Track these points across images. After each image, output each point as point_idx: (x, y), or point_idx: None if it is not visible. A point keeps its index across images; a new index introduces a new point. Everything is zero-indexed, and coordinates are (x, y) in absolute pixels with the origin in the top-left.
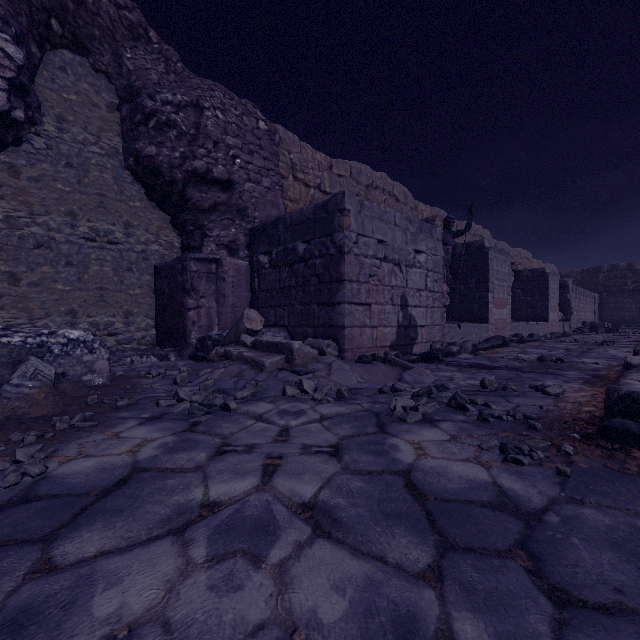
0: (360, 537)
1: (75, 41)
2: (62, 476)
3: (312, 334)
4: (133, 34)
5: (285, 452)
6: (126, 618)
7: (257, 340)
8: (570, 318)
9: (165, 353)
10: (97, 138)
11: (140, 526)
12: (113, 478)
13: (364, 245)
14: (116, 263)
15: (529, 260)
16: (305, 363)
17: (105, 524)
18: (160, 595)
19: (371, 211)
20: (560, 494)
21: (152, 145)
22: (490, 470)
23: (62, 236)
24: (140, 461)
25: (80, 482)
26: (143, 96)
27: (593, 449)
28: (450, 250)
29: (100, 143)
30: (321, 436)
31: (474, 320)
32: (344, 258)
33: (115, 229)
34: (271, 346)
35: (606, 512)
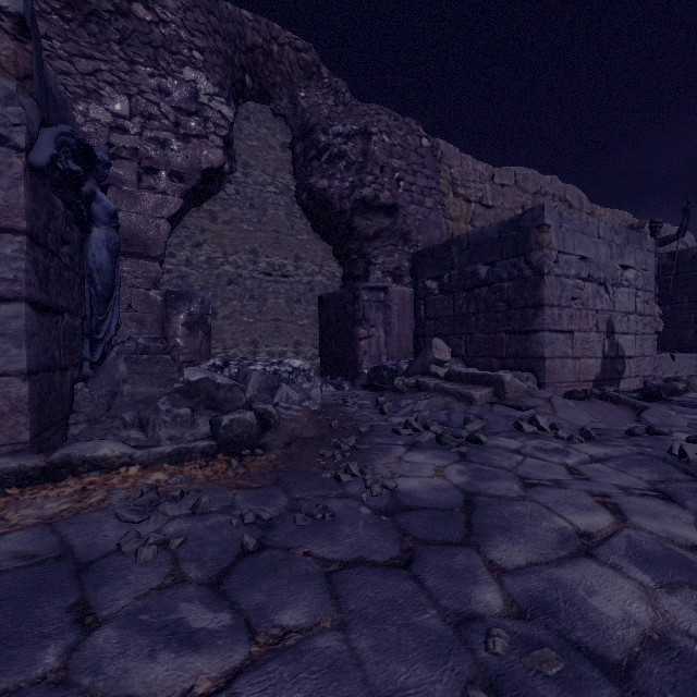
0: None
1: (261, 91)
2: (406, 491)
3: (498, 365)
4: (307, 74)
5: (605, 491)
6: (638, 623)
7: (453, 371)
8: None
9: (338, 382)
10: (273, 178)
11: (541, 545)
12: (454, 498)
13: (565, 264)
14: (288, 295)
15: None
16: (518, 397)
17: (505, 538)
18: (646, 609)
19: (571, 224)
20: None
21: (324, 178)
22: None
23: (247, 272)
24: (459, 485)
25: (430, 498)
26: (318, 132)
27: None
28: (655, 262)
29: (275, 182)
30: (623, 478)
31: (687, 349)
32: (544, 280)
33: (287, 263)
34: (473, 378)
35: None
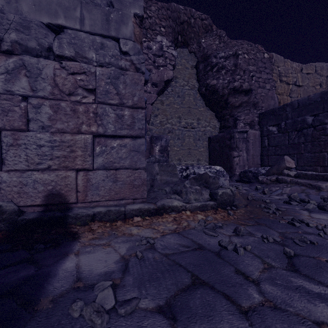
0: None
1: (184, 42)
2: None
3: (321, 170)
4: (206, 30)
5: None
6: None
7: (301, 173)
8: None
9: None
10: (187, 82)
11: None
12: None
13: None
14: (194, 137)
15: None
16: None
17: None
18: None
19: None
20: None
21: (214, 80)
22: None
23: (176, 127)
24: None
25: None
26: (212, 57)
27: None
28: None
29: (188, 84)
30: None
31: None
32: None
33: (193, 122)
34: (316, 176)
35: None
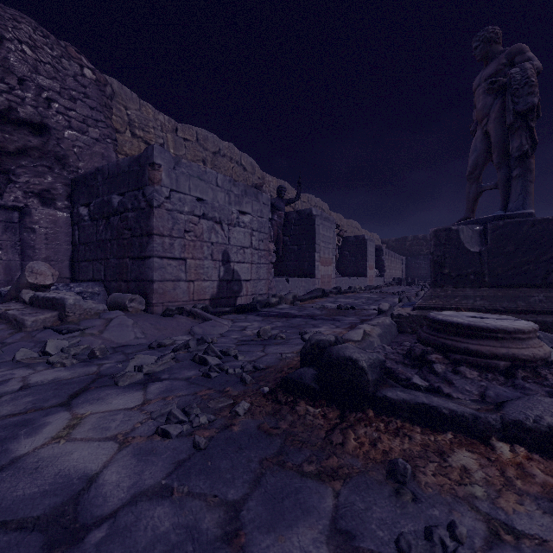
0: None
1: None
2: None
3: (126, 288)
4: None
5: None
6: None
7: (34, 296)
8: (384, 274)
9: None
10: None
11: None
12: None
13: (179, 201)
14: None
15: (359, 229)
16: (81, 320)
17: None
18: None
19: (189, 169)
20: (160, 482)
21: None
22: (122, 451)
23: None
24: None
25: None
26: None
27: (268, 404)
28: (282, 215)
29: None
30: None
31: (305, 275)
32: (153, 212)
33: None
34: (46, 302)
35: (186, 506)
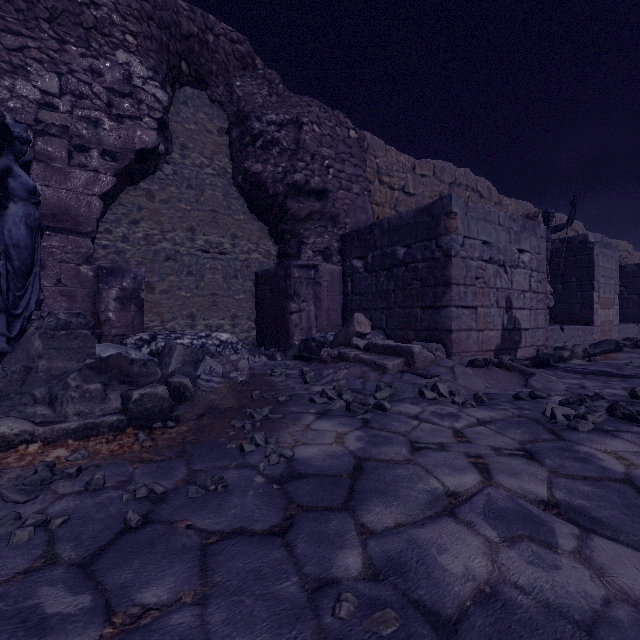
0: (632, 537)
1: (197, 78)
2: (303, 459)
3: (413, 337)
4: (242, 64)
5: (480, 452)
6: (476, 577)
7: (371, 343)
8: None
9: (271, 353)
10: (210, 161)
11: (412, 506)
12: (346, 464)
13: (470, 247)
14: (225, 271)
15: (629, 253)
16: (425, 366)
17: (381, 502)
18: (487, 563)
19: (475, 212)
20: None
21: (258, 163)
22: None
23: (184, 249)
24: (354, 451)
25: (323, 465)
26: (252, 119)
27: None
28: (549, 247)
29: (212, 165)
30: (499, 439)
31: (575, 322)
32: (451, 261)
33: (224, 241)
34: (387, 349)
35: None
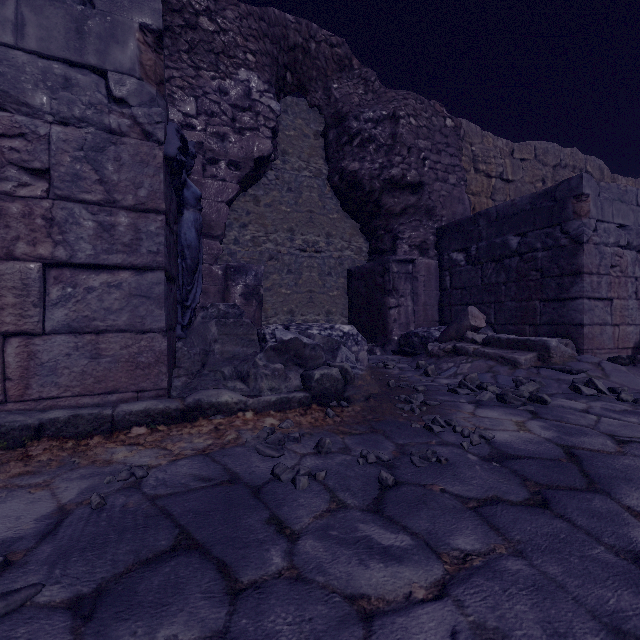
0: None
1: (299, 86)
2: (501, 442)
3: (531, 332)
4: (340, 66)
5: None
6: None
7: (492, 337)
8: None
9: (369, 348)
10: (307, 164)
11: None
12: (553, 450)
13: (603, 232)
14: (320, 269)
15: None
16: (564, 362)
17: (631, 488)
18: None
19: (608, 192)
20: None
21: (355, 161)
22: None
23: (285, 249)
24: (549, 439)
25: (529, 449)
26: (350, 119)
27: None
28: None
29: (309, 167)
30: None
31: None
32: (582, 248)
33: (319, 240)
34: (514, 343)
35: None
